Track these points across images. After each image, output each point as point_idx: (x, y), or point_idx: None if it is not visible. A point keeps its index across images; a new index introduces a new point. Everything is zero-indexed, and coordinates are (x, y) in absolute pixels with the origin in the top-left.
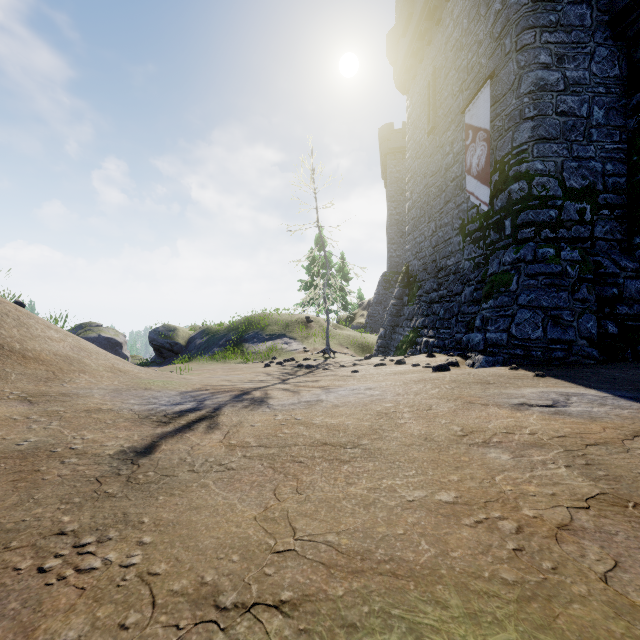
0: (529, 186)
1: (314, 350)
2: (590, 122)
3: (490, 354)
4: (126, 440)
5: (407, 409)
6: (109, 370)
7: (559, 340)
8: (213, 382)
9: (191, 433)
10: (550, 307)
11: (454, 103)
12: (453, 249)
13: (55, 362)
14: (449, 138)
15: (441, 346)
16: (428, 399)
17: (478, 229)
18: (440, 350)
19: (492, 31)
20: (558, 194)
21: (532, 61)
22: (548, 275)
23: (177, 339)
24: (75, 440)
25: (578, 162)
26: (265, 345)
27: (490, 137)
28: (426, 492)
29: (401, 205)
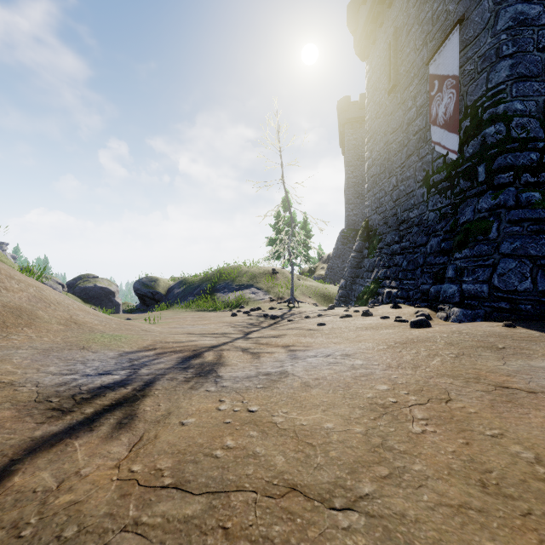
0: (507, 128)
1: (279, 299)
2: None
3: (468, 307)
4: None
5: (413, 398)
6: (63, 322)
7: None
8: (170, 336)
9: (84, 438)
10: (539, 256)
11: (417, 57)
12: (416, 201)
13: (0, 314)
14: (411, 93)
15: (405, 297)
16: (436, 377)
17: (445, 179)
18: (404, 301)
19: None
20: (540, 136)
21: None
22: (535, 221)
23: (158, 289)
24: None
25: None
26: (234, 295)
27: (459, 83)
28: None
29: (358, 169)
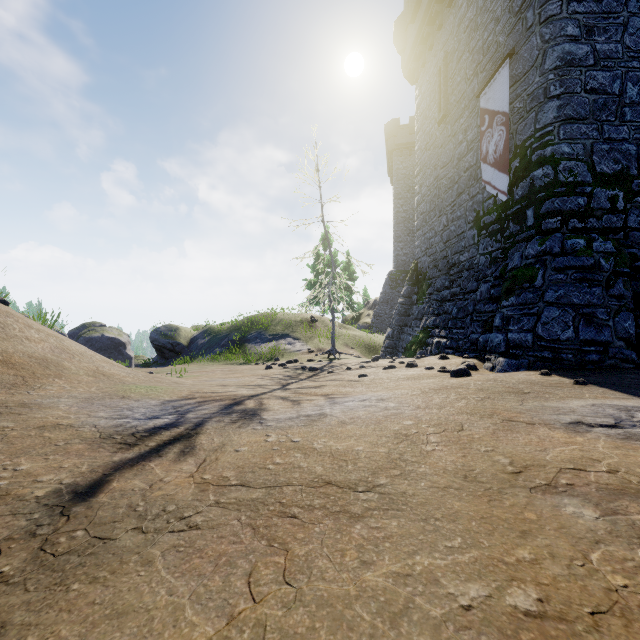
0: (555, 171)
1: (319, 351)
2: (623, 100)
3: (513, 357)
4: (70, 472)
5: (432, 429)
6: (91, 374)
7: (593, 341)
8: (205, 388)
9: (157, 461)
10: (582, 304)
11: (468, 88)
12: (467, 244)
13: (28, 365)
14: (462, 125)
15: (454, 347)
16: (456, 415)
17: (495, 221)
18: (453, 351)
19: (511, 5)
20: (587, 180)
21: (558, 33)
22: (579, 269)
23: (179, 339)
24: (3, 472)
25: (609, 144)
26: (268, 345)
27: (509, 120)
28: (488, 587)
29: (408, 202)
